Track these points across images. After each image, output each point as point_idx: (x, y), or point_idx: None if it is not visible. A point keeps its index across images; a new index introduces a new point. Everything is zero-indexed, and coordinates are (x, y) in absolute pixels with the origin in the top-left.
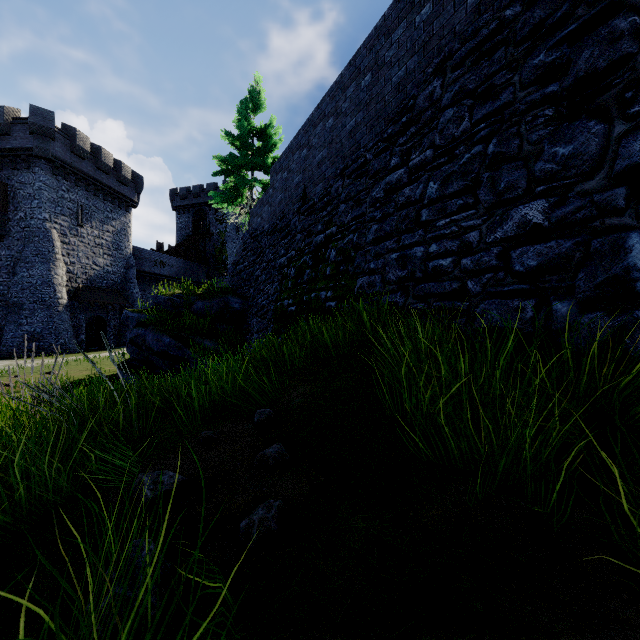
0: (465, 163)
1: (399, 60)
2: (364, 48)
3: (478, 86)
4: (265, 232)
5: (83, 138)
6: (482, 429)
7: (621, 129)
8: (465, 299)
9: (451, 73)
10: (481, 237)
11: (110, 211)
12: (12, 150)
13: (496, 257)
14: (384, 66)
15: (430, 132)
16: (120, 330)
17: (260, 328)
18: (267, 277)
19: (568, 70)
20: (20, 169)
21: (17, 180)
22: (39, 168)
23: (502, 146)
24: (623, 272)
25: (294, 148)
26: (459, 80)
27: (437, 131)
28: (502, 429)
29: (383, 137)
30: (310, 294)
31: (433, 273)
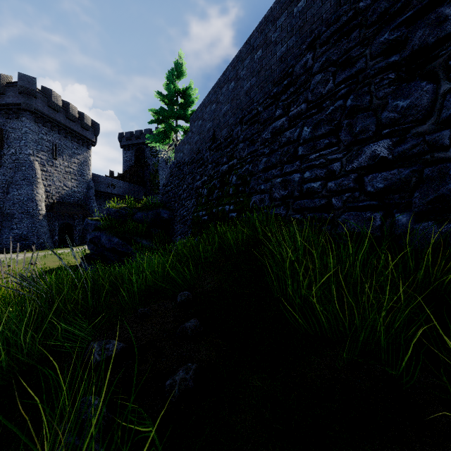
0: (330, 113)
1: (282, 40)
2: (256, 31)
3: (339, 57)
4: (186, 163)
5: (57, 96)
6: (346, 309)
7: (446, 87)
8: (330, 211)
9: (319, 48)
10: (342, 166)
11: (76, 148)
12: (6, 105)
13: (353, 181)
14: (271, 44)
15: (304, 91)
16: (83, 233)
17: (182, 231)
18: (187, 195)
19: (406, 45)
20: (12, 118)
21: (10, 126)
22: (25, 118)
23: (357, 101)
24: (448, 192)
25: (206, 103)
26: (325, 53)
27: (309, 90)
28: (361, 309)
29: (270, 95)
30: (218, 207)
31: (307, 193)
